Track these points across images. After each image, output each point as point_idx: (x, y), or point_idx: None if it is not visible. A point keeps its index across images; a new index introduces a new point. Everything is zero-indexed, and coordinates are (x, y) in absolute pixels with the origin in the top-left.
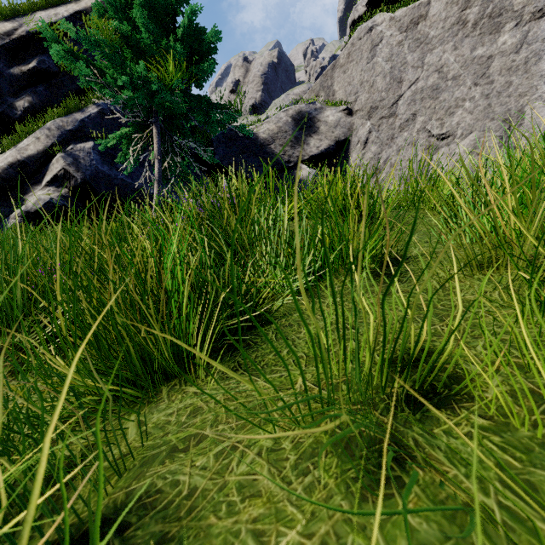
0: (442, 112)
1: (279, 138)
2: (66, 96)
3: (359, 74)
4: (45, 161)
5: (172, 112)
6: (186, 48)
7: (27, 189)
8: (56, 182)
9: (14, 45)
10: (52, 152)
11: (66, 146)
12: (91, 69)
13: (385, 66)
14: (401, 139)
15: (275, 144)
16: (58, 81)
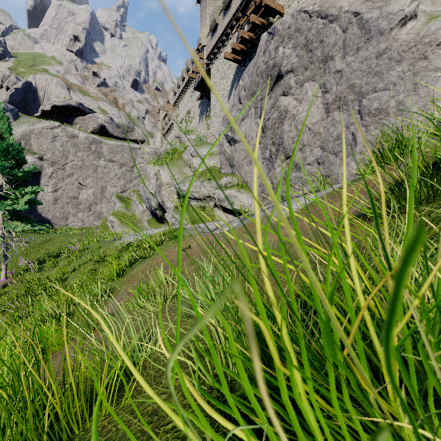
0: (83, 177)
1: None
2: None
3: (47, 144)
4: None
5: None
6: None
7: None
8: None
9: None
10: None
11: None
12: None
13: (60, 148)
14: (68, 180)
15: None
16: None
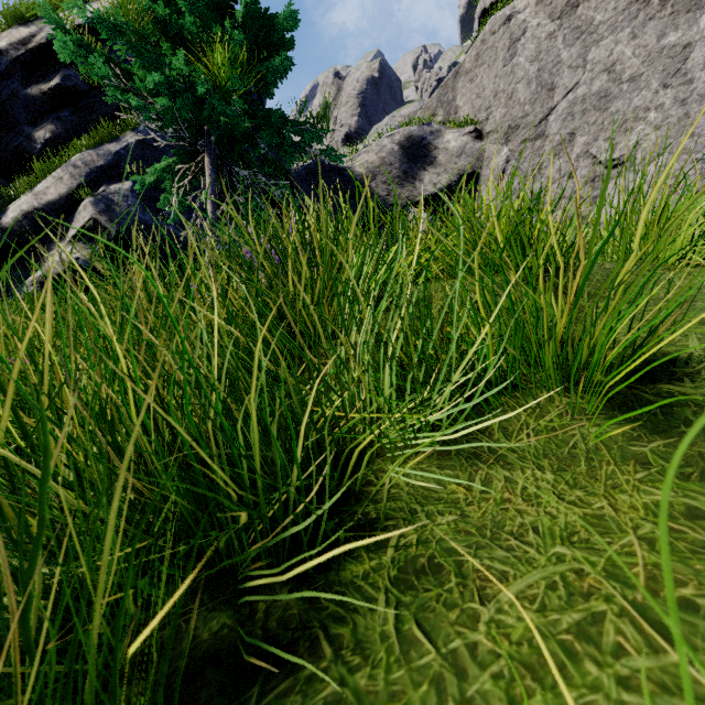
0: (614, 129)
1: (382, 173)
2: (99, 123)
3: (493, 82)
4: (70, 208)
5: (232, 134)
6: (249, 38)
7: (47, 246)
8: (84, 237)
9: (32, 57)
10: (78, 196)
11: (96, 187)
12: (114, 70)
13: (529, 69)
14: (553, 169)
15: (376, 181)
16: (88, 103)
